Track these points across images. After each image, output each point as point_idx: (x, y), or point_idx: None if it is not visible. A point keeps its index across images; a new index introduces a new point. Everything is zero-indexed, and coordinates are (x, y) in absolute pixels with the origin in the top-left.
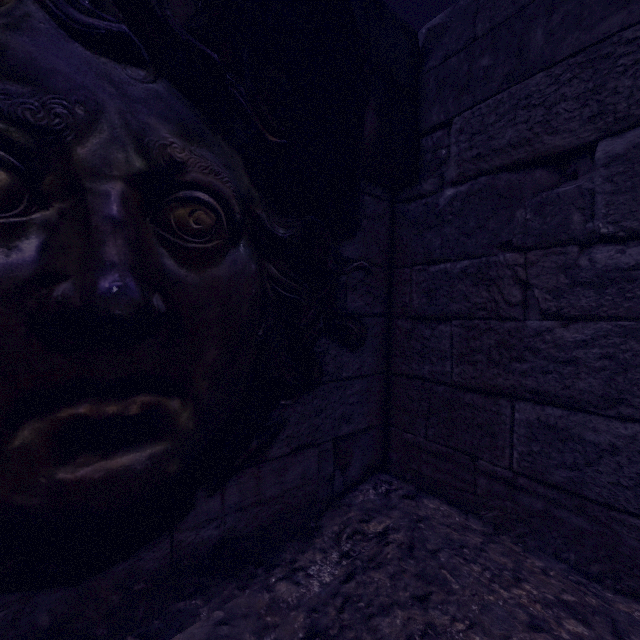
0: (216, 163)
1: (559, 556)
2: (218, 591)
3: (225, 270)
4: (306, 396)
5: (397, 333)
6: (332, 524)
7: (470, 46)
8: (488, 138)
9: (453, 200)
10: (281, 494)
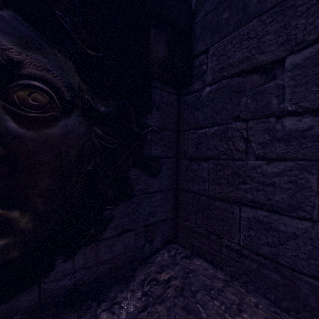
0: (49, 64)
1: (265, 295)
2: (66, 318)
3: (57, 130)
4: (127, 202)
5: (181, 167)
6: (141, 274)
7: (218, 7)
8: (227, 58)
9: (209, 93)
10: (112, 258)
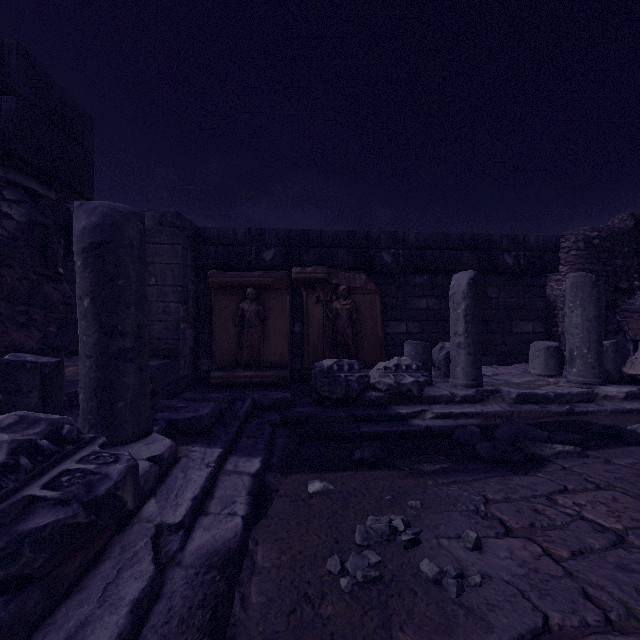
0: None
1: None
2: None
3: None
4: None
5: None
6: None
7: None
8: None
9: None
10: None
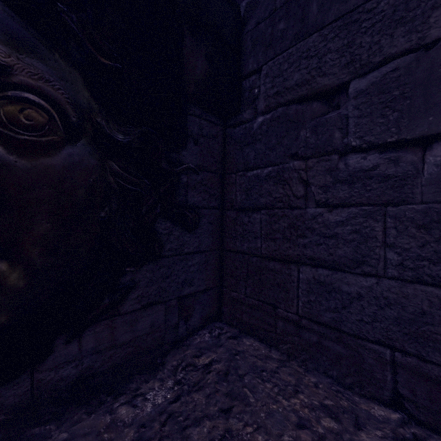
0: (48, 73)
1: (327, 373)
2: (70, 417)
3: (59, 160)
4: (154, 266)
5: (227, 221)
6: (173, 360)
7: (272, 15)
8: (283, 80)
9: (262, 124)
10: (133, 339)
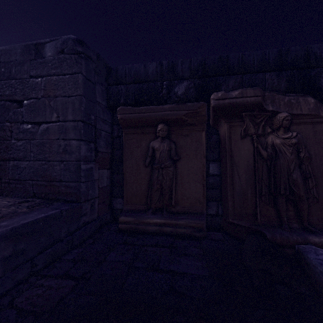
0: None
1: (19, 196)
2: None
3: None
4: None
5: None
6: None
7: (0, 63)
8: (4, 91)
9: None
10: None
